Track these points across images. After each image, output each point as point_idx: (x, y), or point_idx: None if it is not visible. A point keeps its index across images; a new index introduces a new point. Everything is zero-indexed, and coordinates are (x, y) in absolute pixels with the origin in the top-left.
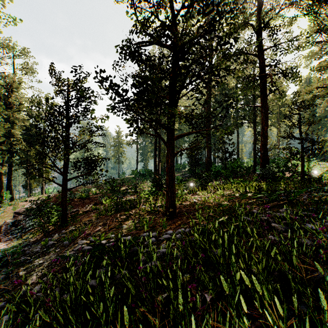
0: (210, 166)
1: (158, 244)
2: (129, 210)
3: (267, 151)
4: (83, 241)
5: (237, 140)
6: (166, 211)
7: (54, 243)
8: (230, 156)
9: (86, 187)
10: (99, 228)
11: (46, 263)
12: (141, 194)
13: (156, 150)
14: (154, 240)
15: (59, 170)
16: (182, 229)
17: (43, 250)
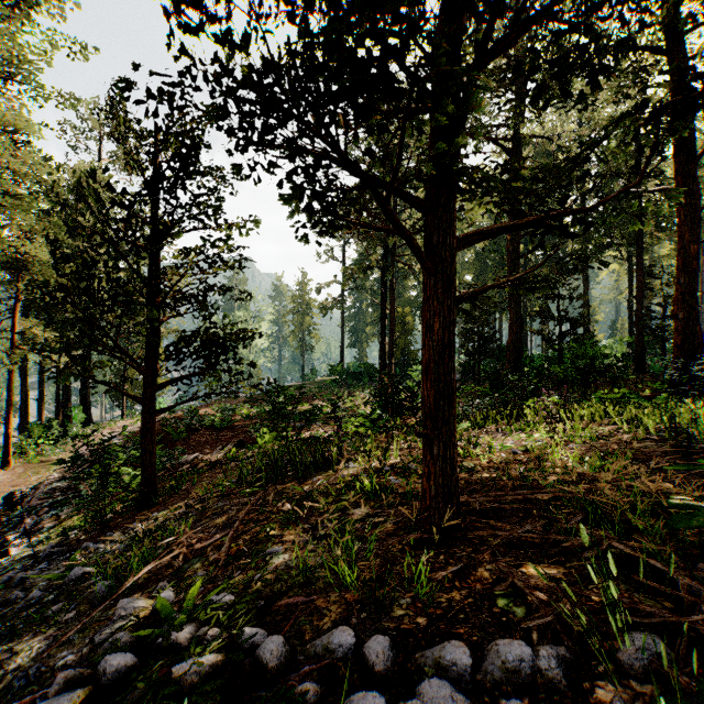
0: (520, 355)
1: None
2: (308, 477)
3: (695, 312)
4: (133, 605)
5: (584, 293)
6: (423, 510)
7: (86, 573)
8: (574, 329)
9: (230, 401)
10: (209, 541)
11: None
12: (347, 424)
13: (384, 318)
14: None
15: (134, 361)
16: (518, 651)
17: (46, 598)
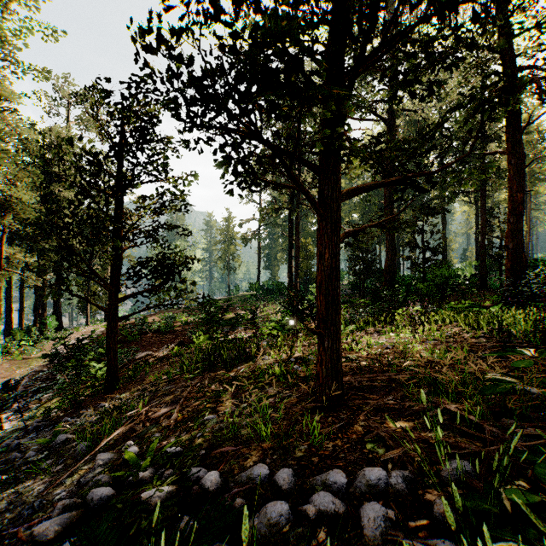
0: (394, 275)
1: (298, 545)
2: (233, 366)
3: (522, 244)
4: (108, 457)
5: (443, 228)
6: (317, 386)
7: (68, 438)
8: (434, 256)
9: (172, 311)
10: (161, 413)
11: (8, 516)
12: (263, 328)
13: (291, 247)
14: (283, 515)
15: (101, 280)
16: (377, 474)
17: (39, 457)
